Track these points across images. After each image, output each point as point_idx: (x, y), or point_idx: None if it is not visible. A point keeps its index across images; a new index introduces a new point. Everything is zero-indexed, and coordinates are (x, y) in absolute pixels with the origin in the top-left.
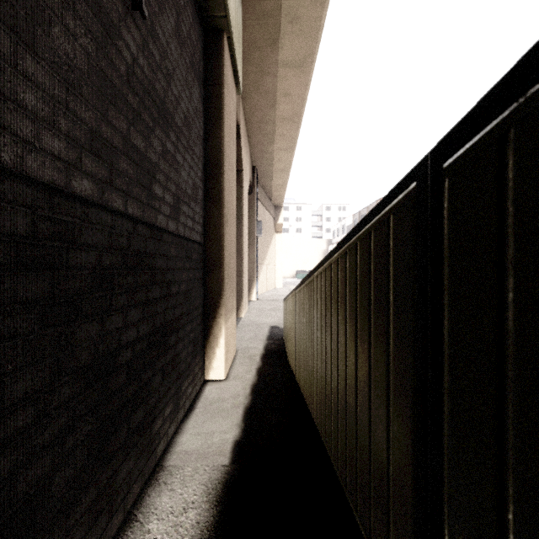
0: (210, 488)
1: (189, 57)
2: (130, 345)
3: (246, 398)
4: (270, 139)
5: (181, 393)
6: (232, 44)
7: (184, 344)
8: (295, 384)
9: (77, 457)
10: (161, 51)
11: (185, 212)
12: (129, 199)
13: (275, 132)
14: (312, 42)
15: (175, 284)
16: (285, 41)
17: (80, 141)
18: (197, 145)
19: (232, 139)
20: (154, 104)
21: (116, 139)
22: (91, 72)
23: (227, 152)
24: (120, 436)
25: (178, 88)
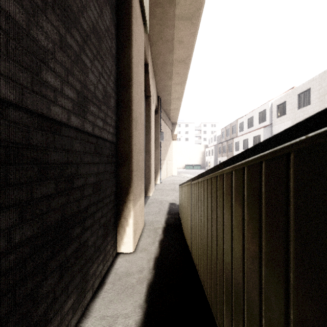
0: None
1: None
2: None
3: (149, 273)
4: (169, 76)
5: (89, 276)
6: None
7: (92, 230)
8: (190, 257)
9: None
10: None
11: (94, 112)
12: None
13: (173, 71)
14: None
15: (81, 177)
16: None
17: None
18: (109, 59)
19: (141, 64)
20: None
21: None
22: None
23: (136, 71)
24: None
25: None
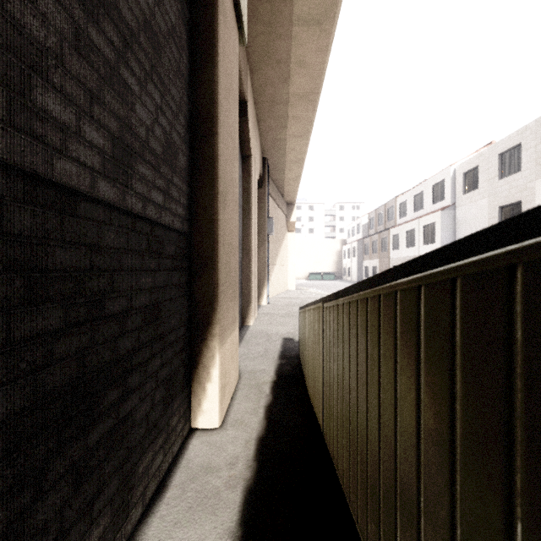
0: None
1: None
2: None
3: (248, 467)
4: (283, 123)
5: (136, 478)
6: None
7: (143, 393)
8: (320, 438)
9: None
10: None
11: (147, 177)
12: None
13: (288, 114)
14: None
15: (119, 296)
16: None
17: None
18: (175, 84)
19: (234, 97)
20: None
21: None
22: None
23: (225, 108)
24: None
25: None
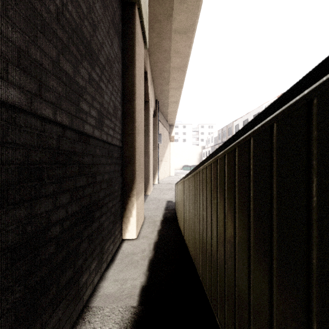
0: (122, 327)
1: (111, 18)
2: (59, 222)
3: (150, 252)
4: (167, 82)
5: (104, 251)
6: (141, 13)
7: (106, 216)
8: (183, 242)
9: (3, 324)
10: (87, 6)
11: (108, 124)
12: (58, 110)
13: (170, 77)
14: (194, 16)
15: (99, 174)
16: (176, 16)
17: (6, 55)
18: (117, 79)
19: (142, 78)
20: (82, 43)
21: (46, 61)
22: (19, 1)
23: (138, 86)
24: (49, 295)
25: (102, 37)
